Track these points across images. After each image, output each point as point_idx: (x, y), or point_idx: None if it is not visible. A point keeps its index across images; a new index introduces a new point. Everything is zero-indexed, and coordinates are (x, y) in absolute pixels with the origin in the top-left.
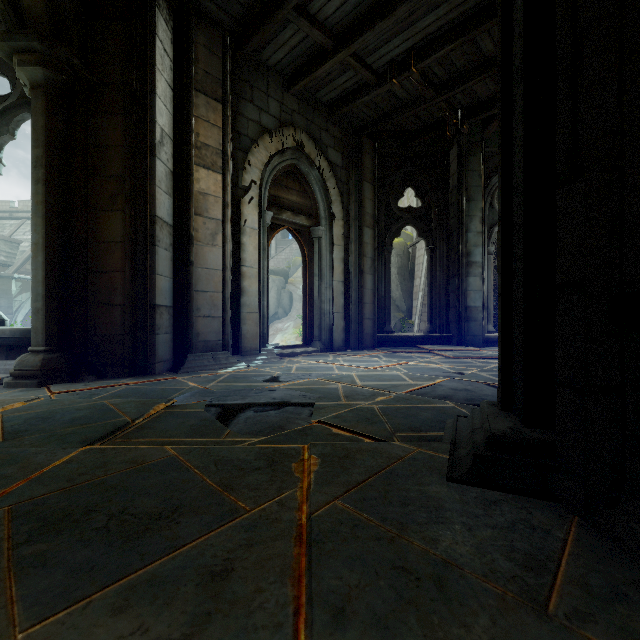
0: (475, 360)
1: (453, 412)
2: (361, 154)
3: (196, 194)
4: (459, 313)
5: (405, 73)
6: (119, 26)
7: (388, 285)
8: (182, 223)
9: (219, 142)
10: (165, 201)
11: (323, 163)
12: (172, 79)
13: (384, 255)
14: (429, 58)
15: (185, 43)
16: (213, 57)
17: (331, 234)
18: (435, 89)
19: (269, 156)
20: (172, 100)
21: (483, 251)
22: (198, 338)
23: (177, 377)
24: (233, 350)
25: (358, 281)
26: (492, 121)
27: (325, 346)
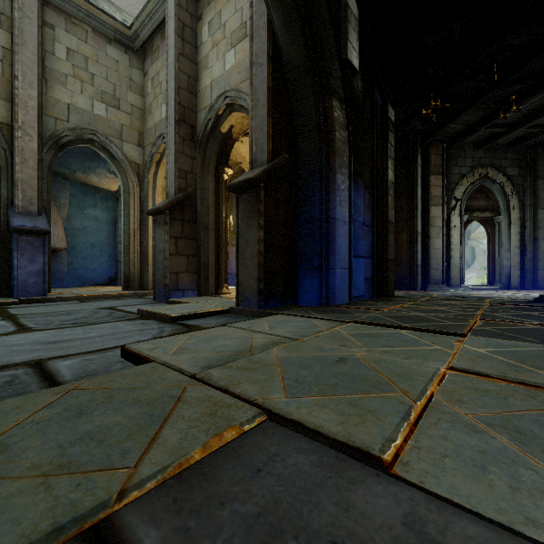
0: None
1: None
2: (535, 163)
3: (430, 218)
4: None
5: None
6: (405, 167)
7: None
8: (424, 231)
9: (440, 192)
10: (419, 224)
11: (502, 179)
12: (420, 174)
13: None
14: None
15: (426, 157)
16: (438, 157)
17: (508, 219)
18: None
19: (465, 188)
20: (420, 182)
21: None
22: (431, 278)
23: (427, 292)
24: (446, 284)
25: (532, 245)
26: None
27: (504, 286)
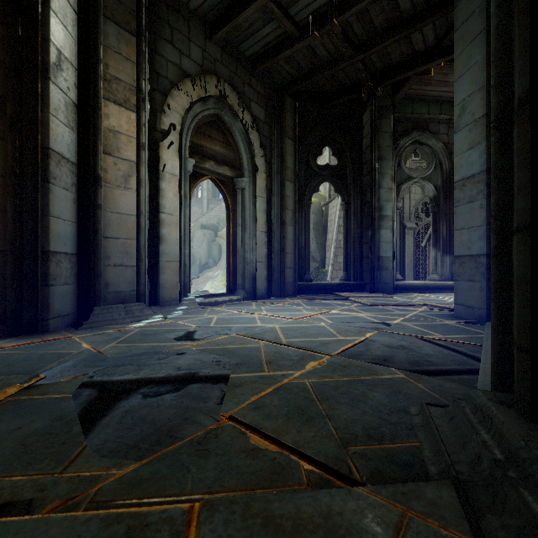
0: (392, 307)
1: (409, 390)
2: (283, 111)
3: (105, 131)
4: (372, 263)
5: (327, 25)
6: None
7: (307, 236)
8: (88, 162)
9: (133, 78)
10: (64, 134)
11: (246, 116)
12: (75, 0)
13: (304, 209)
14: (351, 10)
15: None
16: None
17: (254, 186)
18: (353, 48)
19: (190, 102)
20: (75, 23)
21: (393, 206)
22: (107, 289)
23: (73, 335)
24: (150, 301)
25: (280, 232)
26: (402, 86)
27: (248, 294)
